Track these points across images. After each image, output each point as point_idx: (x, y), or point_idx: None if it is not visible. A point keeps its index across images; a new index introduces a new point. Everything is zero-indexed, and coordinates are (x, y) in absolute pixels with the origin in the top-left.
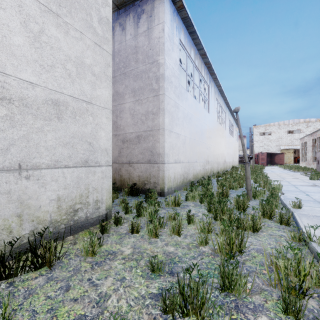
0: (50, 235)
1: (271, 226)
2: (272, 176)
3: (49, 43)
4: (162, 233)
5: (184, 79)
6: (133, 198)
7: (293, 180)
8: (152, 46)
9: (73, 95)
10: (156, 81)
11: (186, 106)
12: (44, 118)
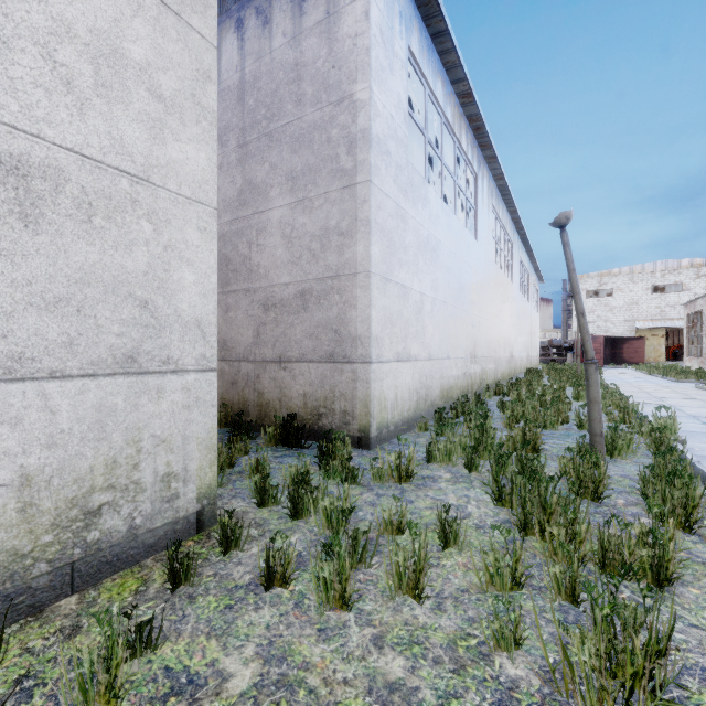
0: None
1: (703, 560)
2: (629, 392)
3: None
4: (363, 585)
5: (417, 160)
6: (289, 453)
7: (687, 403)
8: (338, 58)
9: (82, 148)
10: (348, 148)
11: (425, 218)
12: None
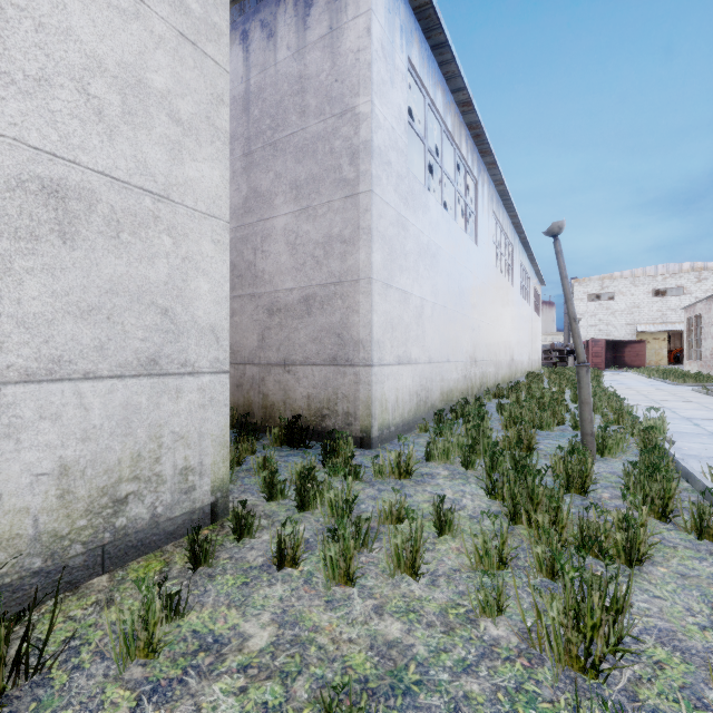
0: (35, 578)
1: (674, 544)
2: (627, 394)
3: (30, 12)
4: (365, 566)
5: (418, 166)
6: (294, 452)
7: (682, 406)
8: (340, 72)
9: (111, 171)
10: (350, 159)
11: (425, 225)
12: (14, 233)
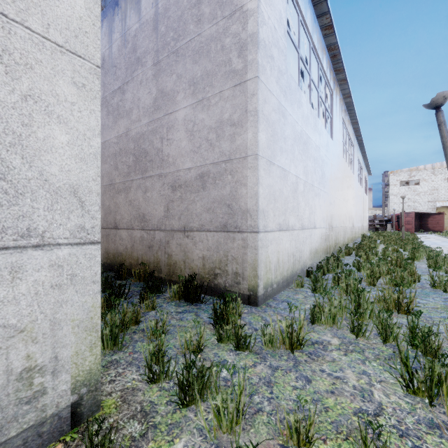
0: None
1: None
2: None
3: None
4: None
5: None
6: (189, 308)
7: None
8: None
9: None
10: (239, 52)
11: (299, 117)
12: None
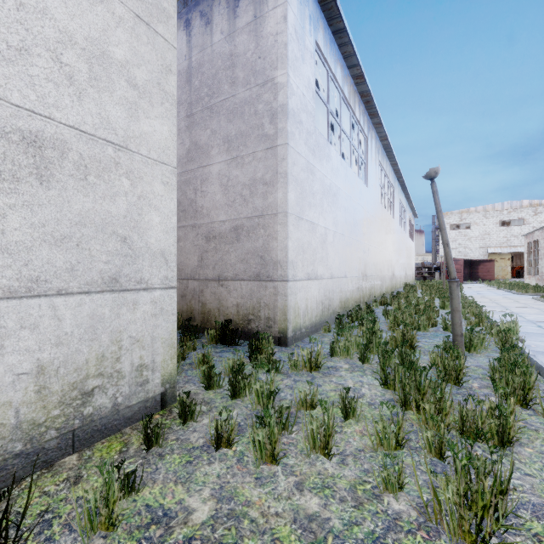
0: (17, 459)
1: (536, 428)
2: (482, 302)
3: None
4: (286, 446)
5: (321, 126)
6: (226, 349)
7: (526, 311)
8: (263, 51)
9: (80, 125)
10: (270, 119)
11: (328, 171)
12: None
